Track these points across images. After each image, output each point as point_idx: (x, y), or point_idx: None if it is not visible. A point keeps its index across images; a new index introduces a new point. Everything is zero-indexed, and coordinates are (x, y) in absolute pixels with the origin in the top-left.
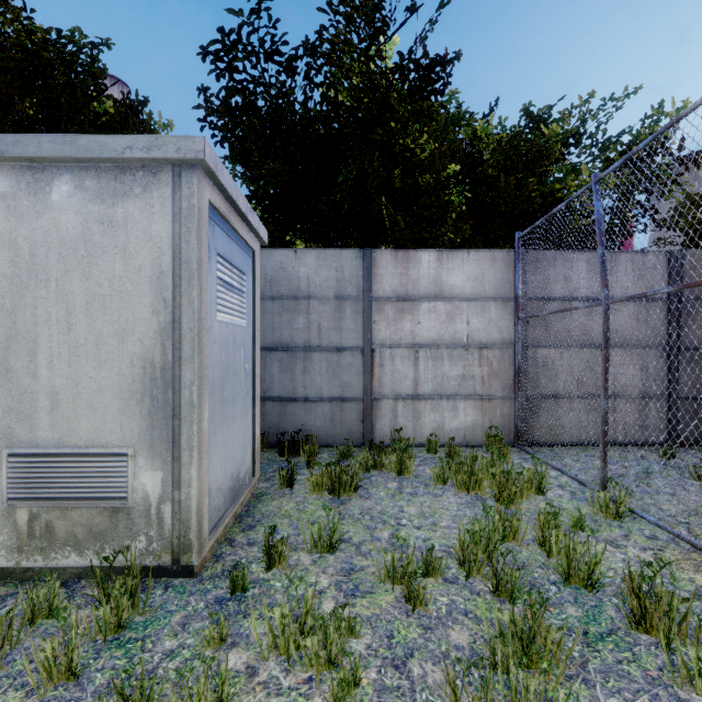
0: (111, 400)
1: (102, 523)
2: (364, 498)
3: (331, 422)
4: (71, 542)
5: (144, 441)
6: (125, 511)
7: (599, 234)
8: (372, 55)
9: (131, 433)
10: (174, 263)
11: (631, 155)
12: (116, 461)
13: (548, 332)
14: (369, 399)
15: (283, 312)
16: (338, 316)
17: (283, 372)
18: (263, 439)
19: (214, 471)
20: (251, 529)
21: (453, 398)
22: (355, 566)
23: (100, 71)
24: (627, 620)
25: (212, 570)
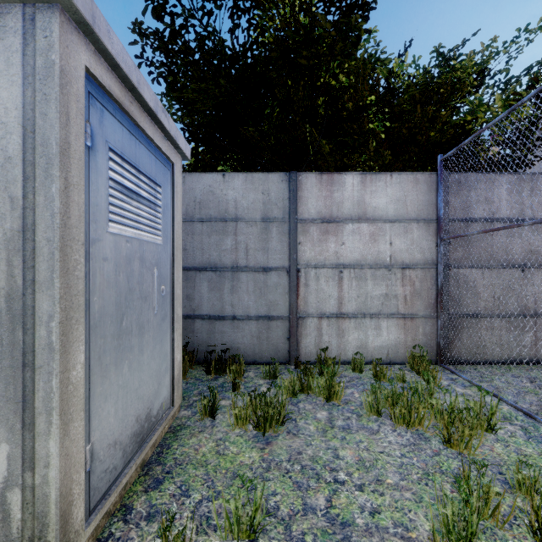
0: None
1: None
2: (292, 435)
3: (258, 340)
4: None
5: None
6: None
7: None
8: None
9: None
10: (25, 145)
11: None
12: None
13: (470, 253)
14: (294, 318)
15: (212, 233)
16: (264, 237)
17: (212, 291)
18: (192, 356)
19: (103, 425)
20: (157, 487)
21: (376, 317)
22: None
23: None
24: None
25: None
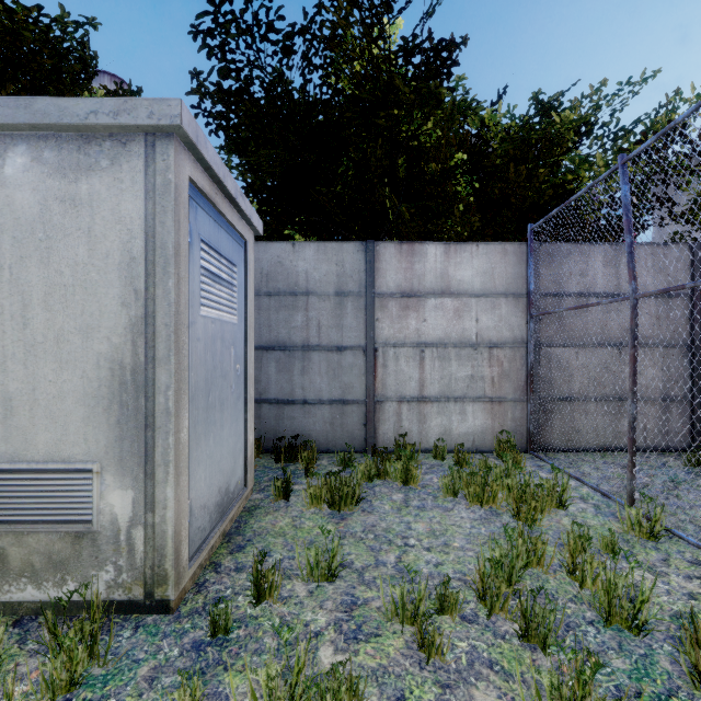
0: (73, 408)
1: (63, 551)
2: (367, 512)
3: (331, 426)
4: (27, 572)
5: (112, 455)
6: (90, 537)
7: (626, 221)
8: (374, 37)
9: (96, 446)
10: (147, 248)
11: (667, 130)
12: (80, 478)
13: (563, 331)
14: (371, 402)
15: (280, 308)
16: (338, 313)
17: (280, 373)
18: (259, 444)
19: (197, 486)
20: (241, 550)
21: (461, 401)
22: (358, 599)
23: (90, 59)
24: (690, 678)
25: (192, 604)
